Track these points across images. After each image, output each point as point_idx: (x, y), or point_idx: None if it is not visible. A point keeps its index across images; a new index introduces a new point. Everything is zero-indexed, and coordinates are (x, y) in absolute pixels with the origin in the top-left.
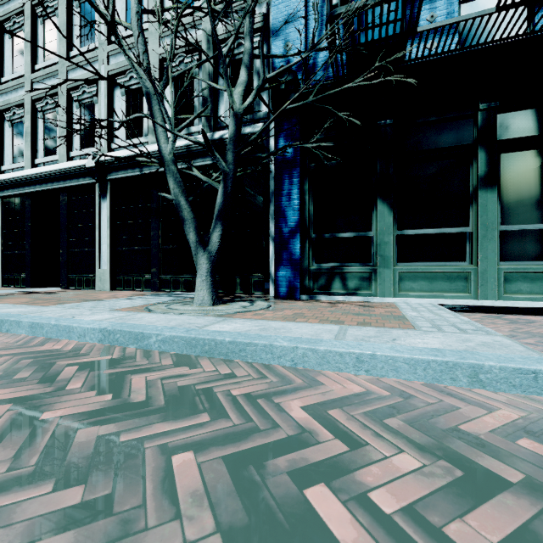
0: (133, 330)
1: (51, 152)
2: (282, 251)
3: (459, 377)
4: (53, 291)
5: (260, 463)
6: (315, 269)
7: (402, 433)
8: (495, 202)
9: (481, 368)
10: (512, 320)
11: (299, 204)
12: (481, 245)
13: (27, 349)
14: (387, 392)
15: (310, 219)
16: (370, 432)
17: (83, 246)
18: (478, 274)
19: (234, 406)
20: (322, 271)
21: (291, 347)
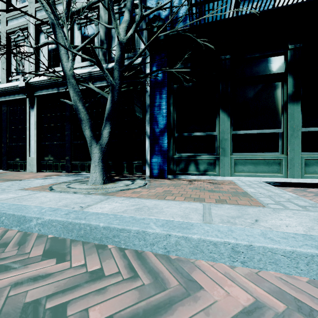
0: (16, 213)
1: None
2: (154, 145)
3: None
4: None
5: None
6: (177, 157)
7: None
8: (299, 112)
9: None
10: (315, 192)
11: (167, 112)
12: (290, 141)
13: None
14: (279, 302)
15: (174, 123)
16: None
17: (18, 141)
18: (287, 160)
19: None
20: (182, 158)
21: (164, 234)
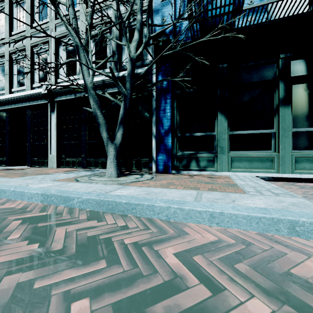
0: (63, 194)
1: (21, 84)
2: (160, 144)
3: (281, 229)
4: (22, 168)
5: (142, 310)
6: (180, 155)
7: (250, 277)
8: (289, 114)
9: (297, 223)
10: (301, 186)
11: (171, 115)
12: (281, 140)
13: None
14: (233, 240)
15: (177, 124)
16: (225, 276)
17: (40, 141)
18: (279, 158)
19: (125, 253)
20: (185, 156)
21: (166, 207)
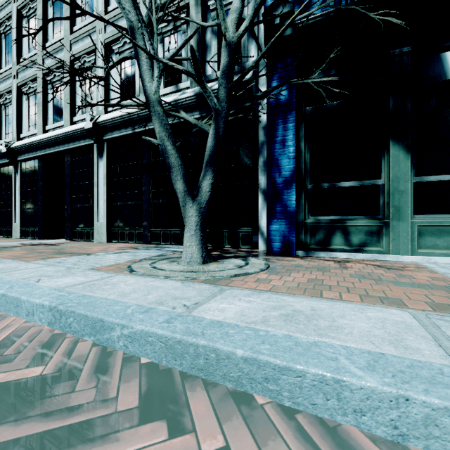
0: (90, 314)
1: (58, 119)
2: (275, 203)
3: None
4: (58, 243)
5: None
6: (312, 222)
7: None
8: None
9: None
10: None
11: (295, 151)
12: None
13: None
14: None
15: (306, 168)
16: None
17: (84, 202)
18: None
19: None
20: (321, 224)
21: (390, 395)
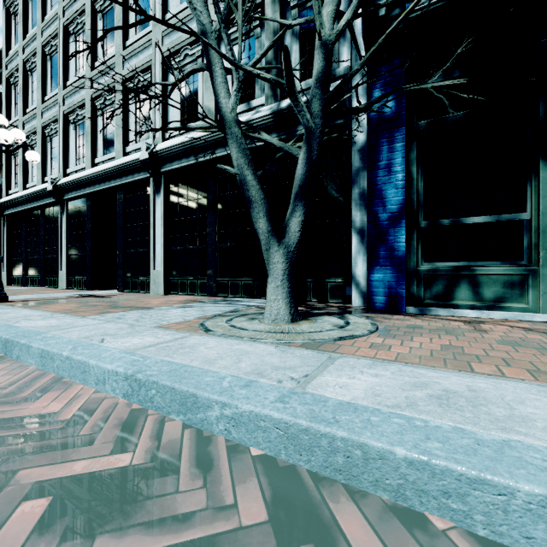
0: (178, 386)
1: (109, 150)
2: (377, 246)
3: None
4: (109, 294)
5: None
6: (427, 270)
7: None
8: None
9: None
10: None
11: (405, 178)
12: None
13: (6, 410)
14: None
15: (419, 199)
16: None
17: (138, 246)
18: None
19: None
20: (439, 272)
21: None
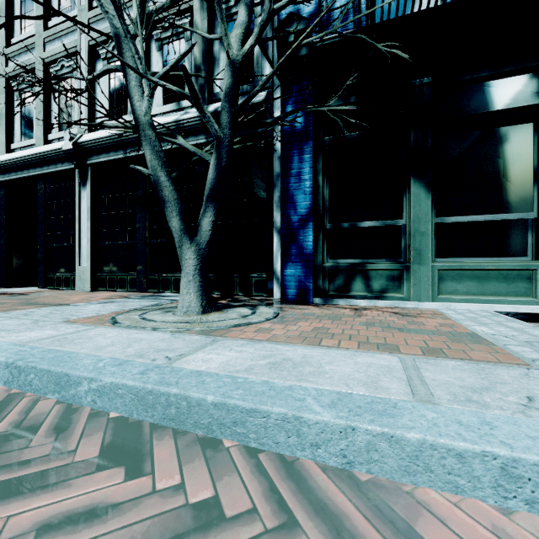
0: (54, 368)
1: (28, 136)
2: (290, 244)
3: None
4: (27, 291)
5: None
6: (330, 266)
7: None
8: None
9: None
10: None
11: (312, 185)
12: None
13: None
14: None
15: (325, 205)
16: None
17: (62, 241)
18: None
19: None
20: (340, 268)
21: (340, 427)
